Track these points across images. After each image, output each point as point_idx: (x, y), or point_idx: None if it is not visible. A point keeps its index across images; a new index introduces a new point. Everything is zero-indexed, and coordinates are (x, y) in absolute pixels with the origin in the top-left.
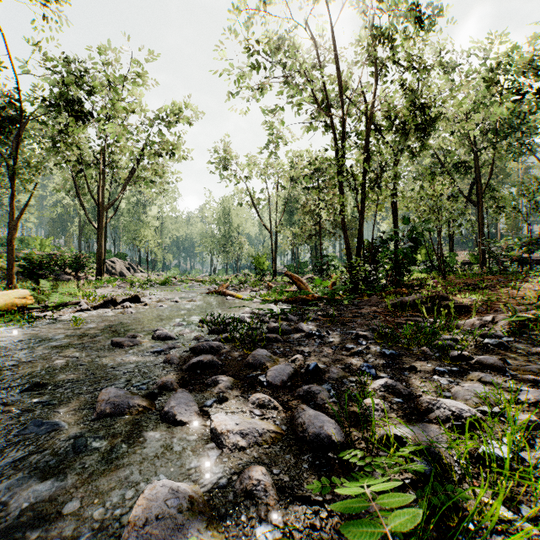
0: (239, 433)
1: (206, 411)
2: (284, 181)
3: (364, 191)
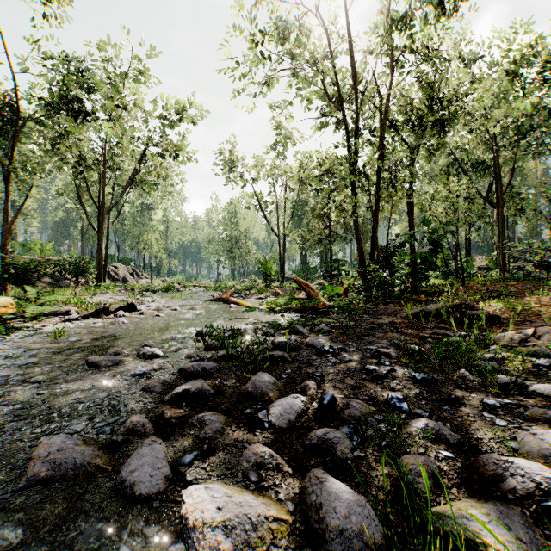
0: (221, 526)
1: (181, 474)
2: (293, 183)
3: (378, 191)
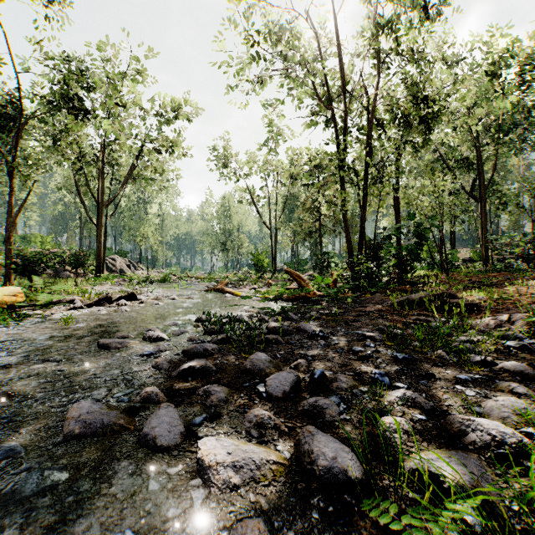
0: (231, 466)
1: (194, 431)
2: (284, 178)
3: (365, 187)
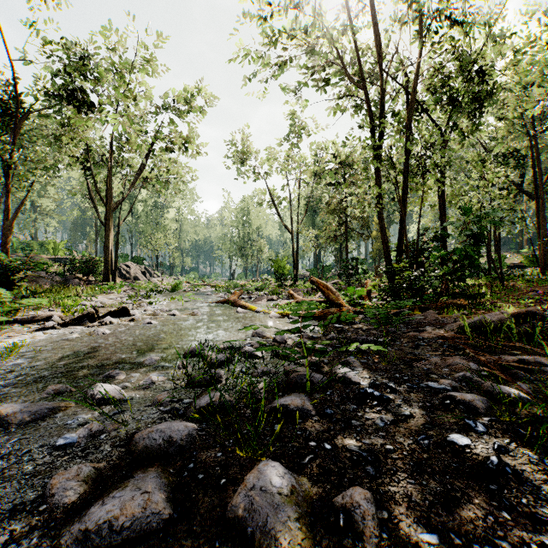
0: None
1: None
2: (307, 177)
3: (406, 179)
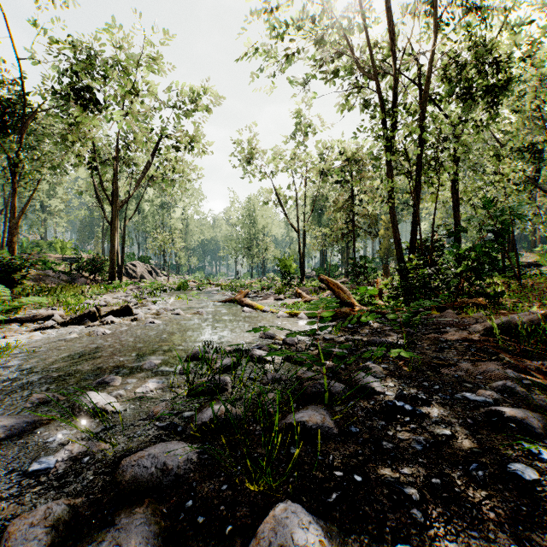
0: None
1: None
2: (313, 174)
3: (419, 173)
